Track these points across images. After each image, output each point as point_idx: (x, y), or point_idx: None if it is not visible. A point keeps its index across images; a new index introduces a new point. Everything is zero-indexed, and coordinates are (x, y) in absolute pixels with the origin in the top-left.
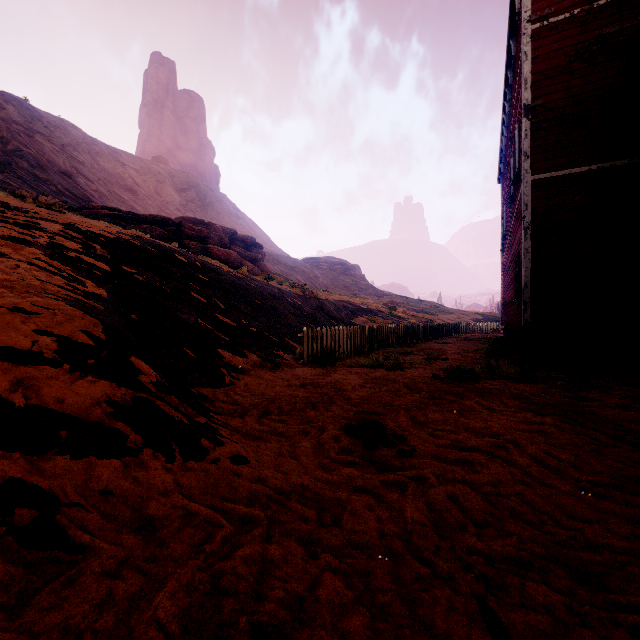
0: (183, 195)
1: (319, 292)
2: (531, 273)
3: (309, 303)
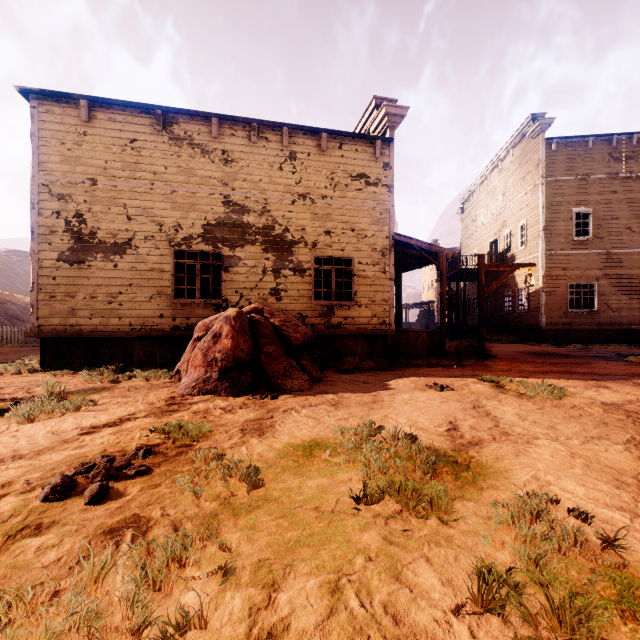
0: None
1: (10, 296)
2: None
3: None
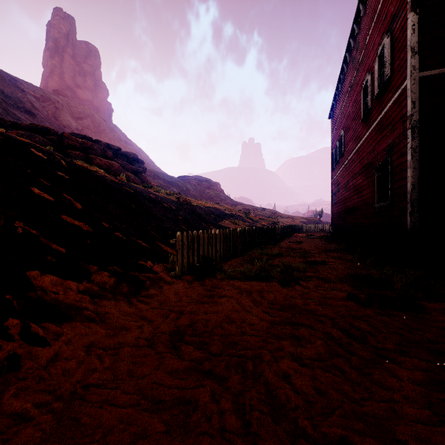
0: (80, 122)
1: (191, 200)
2: (419, 174)
3: (183, 208)
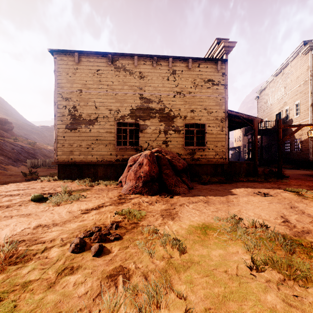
0: None
1: (43, 146)
2: None
3: (36, 151)
